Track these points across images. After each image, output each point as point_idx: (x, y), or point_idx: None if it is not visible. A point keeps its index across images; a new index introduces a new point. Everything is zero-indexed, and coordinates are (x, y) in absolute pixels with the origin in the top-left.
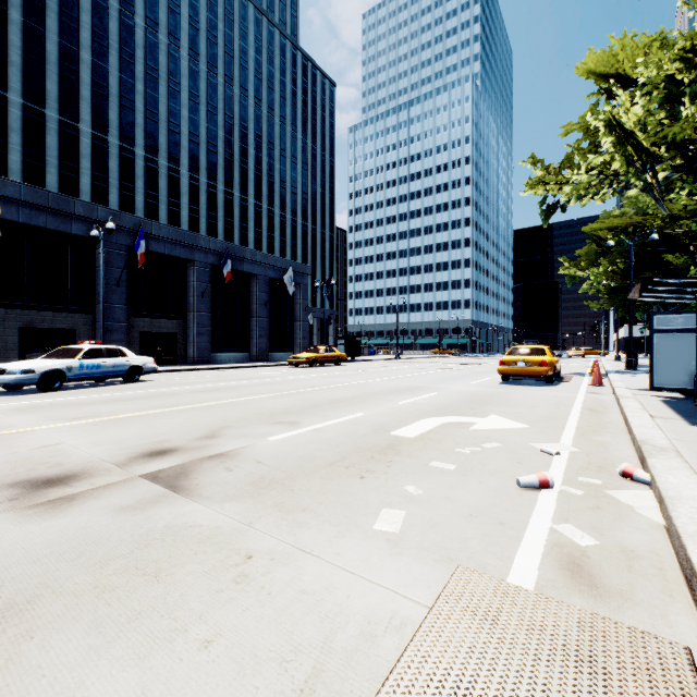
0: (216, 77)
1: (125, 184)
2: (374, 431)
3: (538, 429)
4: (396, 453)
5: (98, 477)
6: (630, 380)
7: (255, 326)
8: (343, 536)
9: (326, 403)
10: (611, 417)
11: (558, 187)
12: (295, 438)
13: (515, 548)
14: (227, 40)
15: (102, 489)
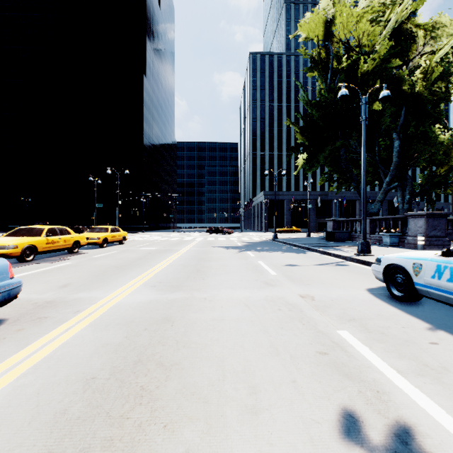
0: None
1: None
2: None
3: None
4: None
5: None
6: None
7: None
8: None
9: None
10: None
11: None
12: None
13: None
14: None
15: None
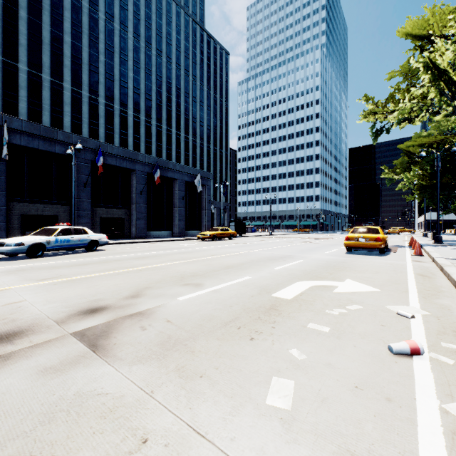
0: (151, 51)
1: (93, 121)
2: (258, 293)
3: (387, 292)
4: (278, 314)
5: (38, 334)
6: (442, 251)
7: (175, 213)
8: (237, 412)
9: (222, 268)
10: (441, 282)
11: (384, 116)
12: (198, 298)
13: (414, 437)
14: (158, 26)
15: (36, 347)
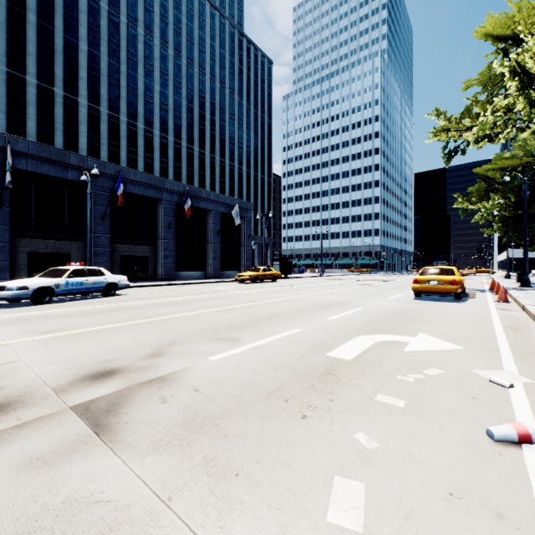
0: (180, 60)
1: (113, 143)
2: (310, 351)
3: (473, 351)
4: (337, 381)
5: (29, 408)
6: (532, 297)
7: (209, 250)
8: None
9: (264, 318)
10: None
11: (458, 134)
12: (235, 358)
13: None
14: (189, 31)
15: (24, 427)
